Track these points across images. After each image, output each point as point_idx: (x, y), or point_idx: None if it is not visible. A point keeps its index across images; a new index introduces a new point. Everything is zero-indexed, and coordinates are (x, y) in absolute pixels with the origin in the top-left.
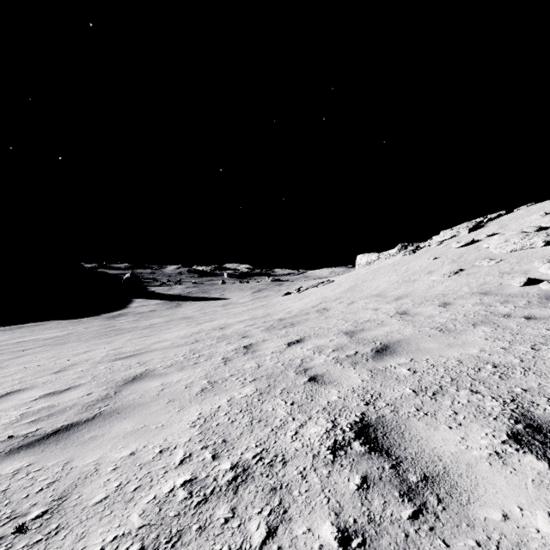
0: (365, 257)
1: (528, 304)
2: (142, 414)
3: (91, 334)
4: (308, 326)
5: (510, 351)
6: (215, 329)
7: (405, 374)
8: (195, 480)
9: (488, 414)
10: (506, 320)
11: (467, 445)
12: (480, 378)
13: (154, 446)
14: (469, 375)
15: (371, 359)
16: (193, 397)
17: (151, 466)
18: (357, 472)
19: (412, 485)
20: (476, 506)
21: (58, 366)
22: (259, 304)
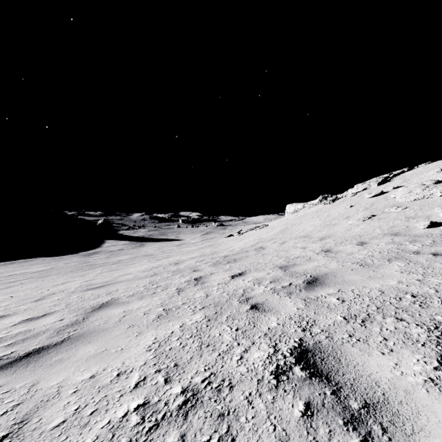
0: (293, 206)
1: (434, 243)
2: (104, 338)
3: (69, 269)
4: (248, 261)
5: (425, 283)
6: (171, 264)
7: (335, 303)
8: (148, 405)
9: (416, 341)
10: (416, 256)
11: (401, 371)
12: (403, 307)
13: (112, 369)
14: (392, 303)
15: (304, 290)
16: (150, 323)
17: (108, 389)
18: (300, 398)
19: (355, 412)
20: (422, 437)
21: (39, 295)
22: (208, 244)
